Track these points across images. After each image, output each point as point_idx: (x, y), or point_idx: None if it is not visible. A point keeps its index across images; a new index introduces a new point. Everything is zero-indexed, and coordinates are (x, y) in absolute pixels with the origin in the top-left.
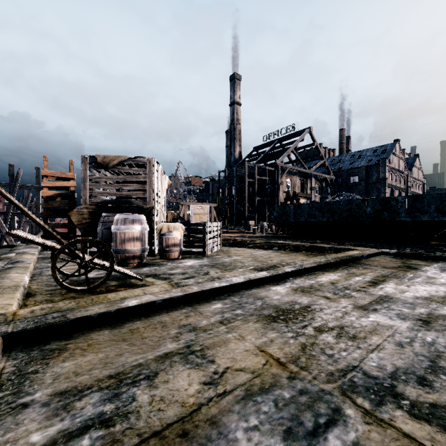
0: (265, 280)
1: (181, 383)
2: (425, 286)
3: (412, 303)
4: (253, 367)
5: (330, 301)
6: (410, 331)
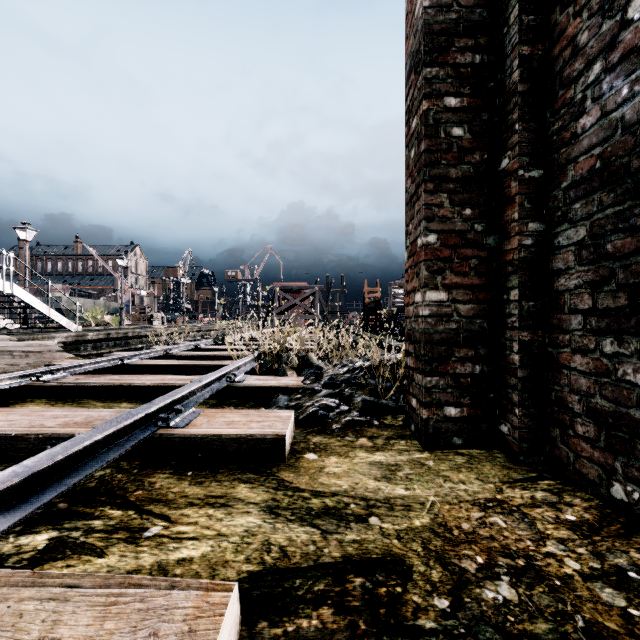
0: None
1: None
2: None
3: None
4: None
5: None
6: None
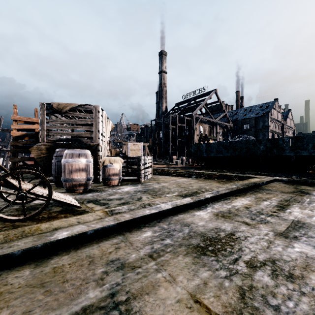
0: (189, 206)
1: None
2: None
3: None
4: None
5: (251, 227)
6: None
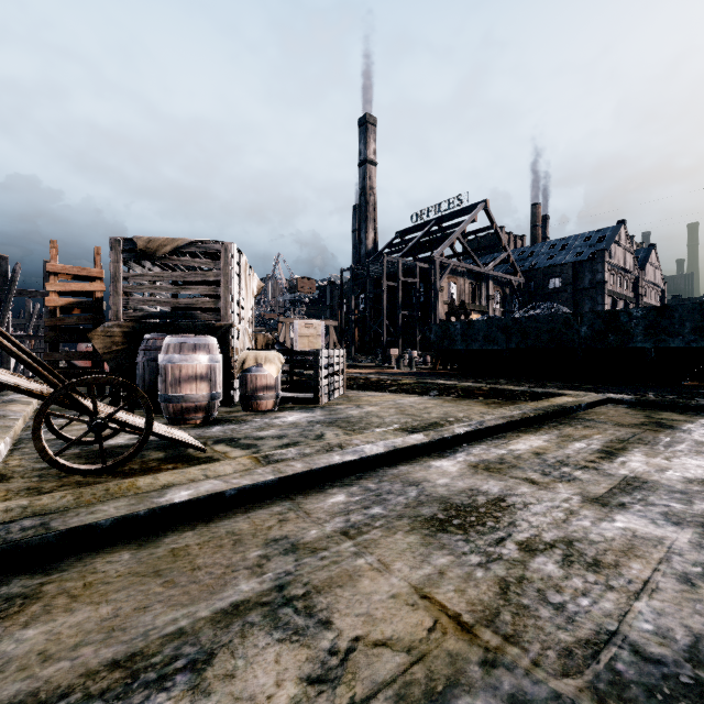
0: (420, 449)
1: (260, 680)
2: (697, 458)
3: (685, 491)
4: (408, 637)
5: (539, 488)
6: (698, 549)
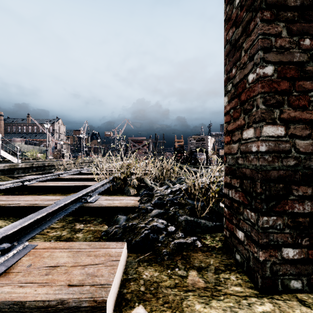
0: None
1: None
2: None
3: None
4: None
5: None
6: None
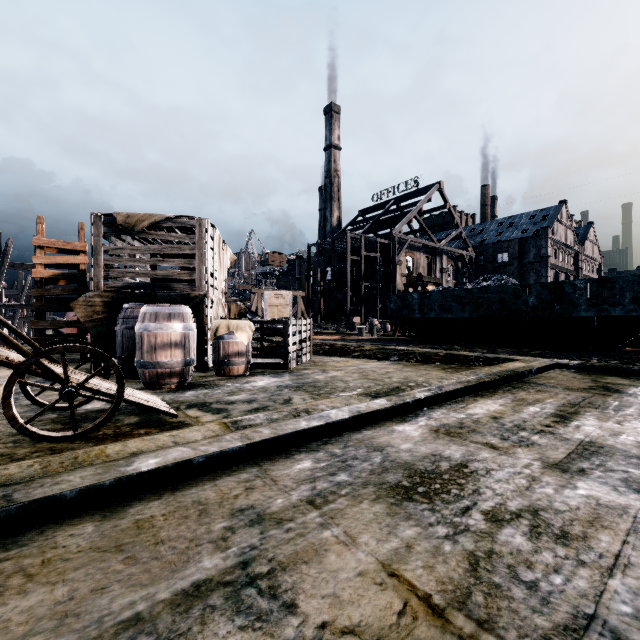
0: (384, 414)
1: None
2: None
3: None
4: (377, 623)
5: (499, 453)
6: None
